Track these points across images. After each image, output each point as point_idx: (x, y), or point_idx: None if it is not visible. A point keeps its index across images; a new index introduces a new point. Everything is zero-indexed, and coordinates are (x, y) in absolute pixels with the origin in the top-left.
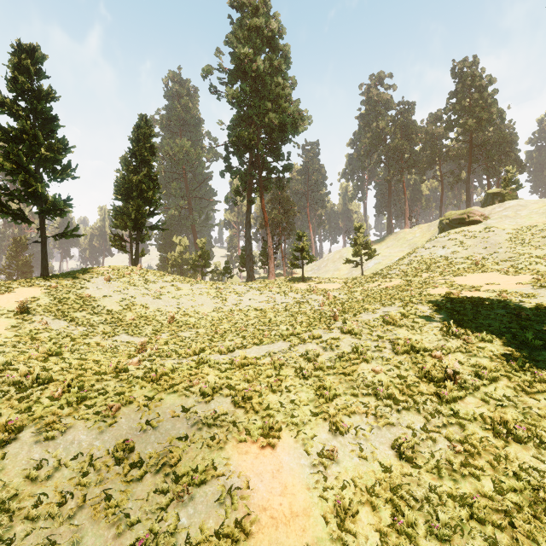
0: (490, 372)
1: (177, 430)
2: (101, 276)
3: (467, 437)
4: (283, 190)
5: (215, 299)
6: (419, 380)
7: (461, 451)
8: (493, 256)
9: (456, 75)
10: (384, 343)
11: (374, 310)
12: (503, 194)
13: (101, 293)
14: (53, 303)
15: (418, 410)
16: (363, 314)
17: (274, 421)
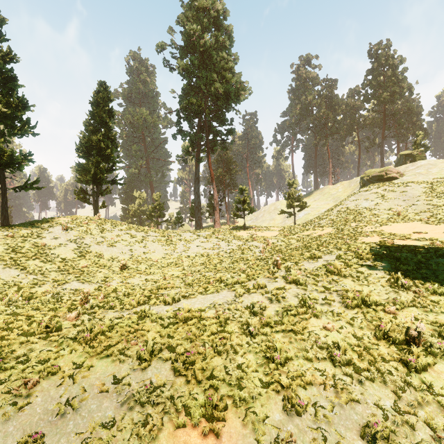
0: None
1: (103, 411)
2: (60, 226)
3: None
4: (227, 152)
5: (166, 246)
6: (378, 342)
7: None
8: (412, 207)
9: (372, 56)
10: (331, 295)
11: (314, 258)
12: (414, 155)
13: (57, 241)
14: (6, 251)
15: (383, 381)
16: (305, 262)
17: (218, 395)
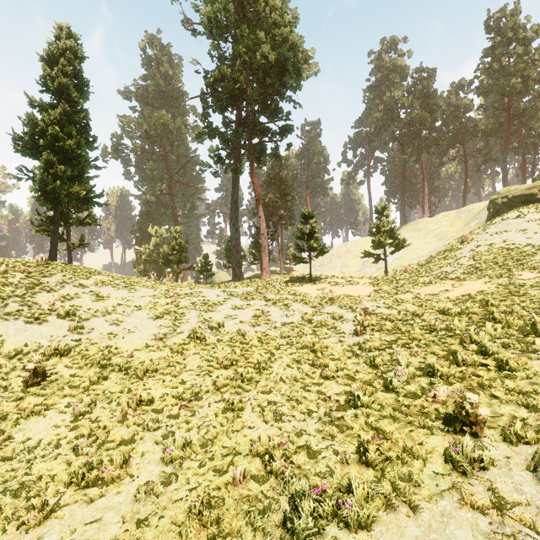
0: None
1: None
2: None
3: None
4: (280, 170)
5: (162, 318)
6: None
7: None
8: None
9: (492, 29)
10: None
11: None
12: None
13: None
14: None
15: None
16: None
17: None
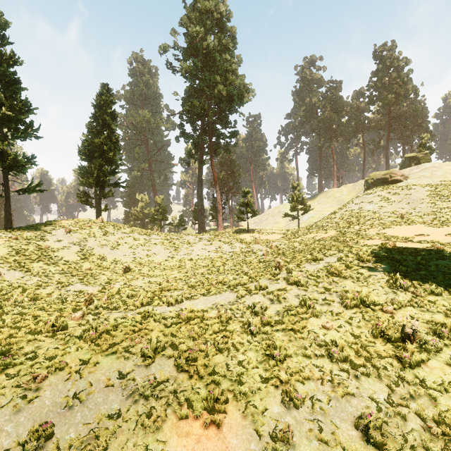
0: (449, 330)
1: (109, 404)
2: (63, 228)
3: (441, 413)
4: (230, 154)
5: (168, 249)
6: (374, 339)
7: (438, 434)
8: (416, 210)
9: (377, 57)
10: (331, 295)
11: (316, 260)
12: (419, 157)
13: (60, 244)
14: (10, 254)
15: (378, 376)
16: (307, 264)
17: (220, 390)
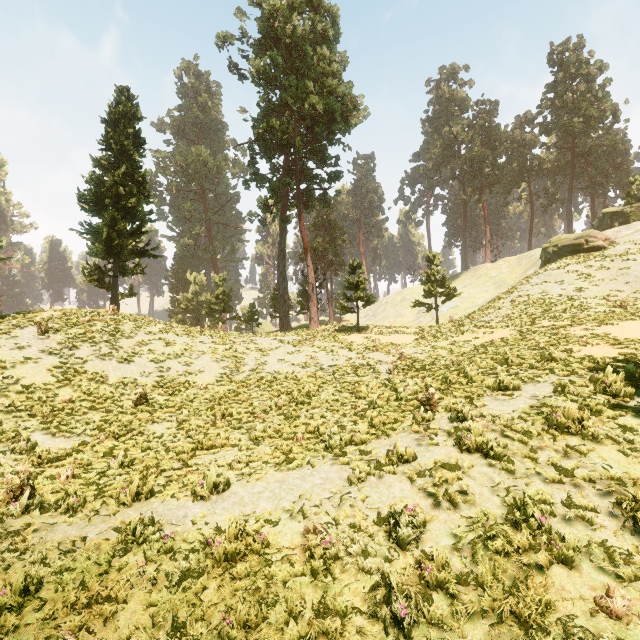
0: None
1: None
2: (35, 325)
3: None
4: (329, 212)
5: (224, 361)
6: None
7: None
8: None
9: (555, 62)
10: (582, 491)
11: (505, 390)
12: (627, 213)
13: (21, 353)
14: None
15: None
16: (487, 398)
17: None
